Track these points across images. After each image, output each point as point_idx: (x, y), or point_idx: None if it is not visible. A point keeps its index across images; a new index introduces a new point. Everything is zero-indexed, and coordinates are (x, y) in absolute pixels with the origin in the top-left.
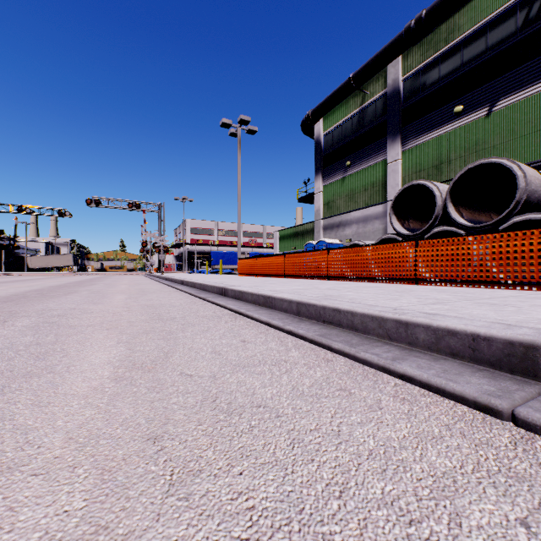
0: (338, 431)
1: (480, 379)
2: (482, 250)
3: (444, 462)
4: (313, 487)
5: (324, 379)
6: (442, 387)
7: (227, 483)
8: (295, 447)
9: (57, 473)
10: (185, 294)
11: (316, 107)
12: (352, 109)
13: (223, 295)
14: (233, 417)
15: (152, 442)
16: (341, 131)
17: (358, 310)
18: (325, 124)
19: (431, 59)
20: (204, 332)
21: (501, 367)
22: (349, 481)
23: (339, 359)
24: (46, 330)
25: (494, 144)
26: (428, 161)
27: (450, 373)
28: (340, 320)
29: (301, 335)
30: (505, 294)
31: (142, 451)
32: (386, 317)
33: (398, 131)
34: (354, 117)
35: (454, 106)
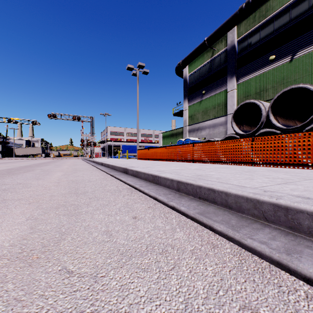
0: None
1: None
2: (300, 143)
3: None
4: None
5: (218, 283)
6: None
7: None
8: None
9: None
10: (102, 172)
11: (184, 59)
12: (206, 59)
13: (125, 173)
14: None
15: None
16: (199, 73)
17: (232, 191)
18: (190, 69)
19: (255, 28)
20: (104, 207)
21: None
22: None
23: (224, 244)
24: None
25: (295, 78)
26: (253, 90)
27: None
28: (214, 198)
29: (183, 211)
30: None
31: None
32: (262, 200)
33: (234, 72)
34: (207, 64)
35: (269, 56)
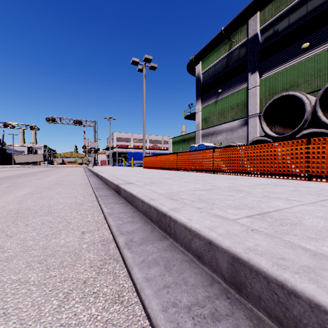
0: None
1: None
2: None
3: None
4: None
5: None
6: None
7: None
8: None
9: None
10: (88, 188)
11: (197, 53)
12: (222, 53)
13: (117, 193)
14: None
15: None
16: (214, 69)
17: None
18: (203, 65)
19: (282, 12)
20: None
21: None
22: None
23: None
24: None
25: None
26: (280, 86)
27: None
28: None
29: None
30: None
31: None
32: None
33: (257, 66)
34: (224, 59)
35: (301, 44)
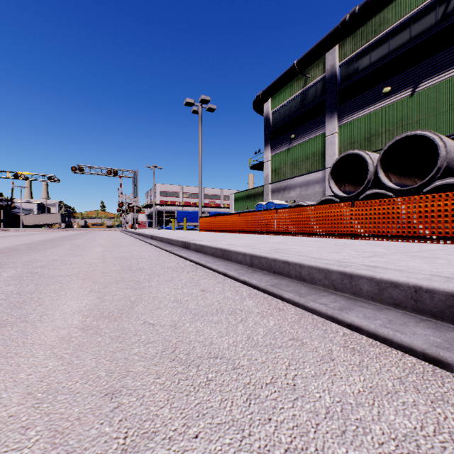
0: (293, 385)
1: (425, 329)
2: (410, 209)
3: (403, 422)
4: (271, 453)
5: (277, 329)
6: (390, 338)
7: (182, 449)
8: (251, 404)
9: (8, 436)
10: (154, 247)
11: (265, 89)
12: (296, 90)
13: (186, 248)
14: (191, 369)
15: (109, 398)
16: (286, 109)
17: (306, 263)
18: (273, 103)
19: (363, 48)
20: (168, 282)
21: (443, 318)
22: (308, 446)
23: (289, 308)
24: (28, 279)
25: (417, 119)
26: (361, 134)
27: (396, 323)
28: (289, 272)
29: (254, 285)
30: (432, 248)
31: (98, 409)
32: (332, 269)
33: (335, 109)
34: (298, 98)
35: (383, 87)
